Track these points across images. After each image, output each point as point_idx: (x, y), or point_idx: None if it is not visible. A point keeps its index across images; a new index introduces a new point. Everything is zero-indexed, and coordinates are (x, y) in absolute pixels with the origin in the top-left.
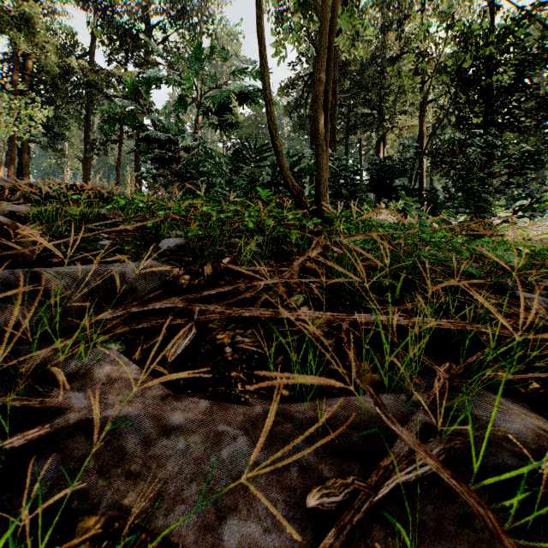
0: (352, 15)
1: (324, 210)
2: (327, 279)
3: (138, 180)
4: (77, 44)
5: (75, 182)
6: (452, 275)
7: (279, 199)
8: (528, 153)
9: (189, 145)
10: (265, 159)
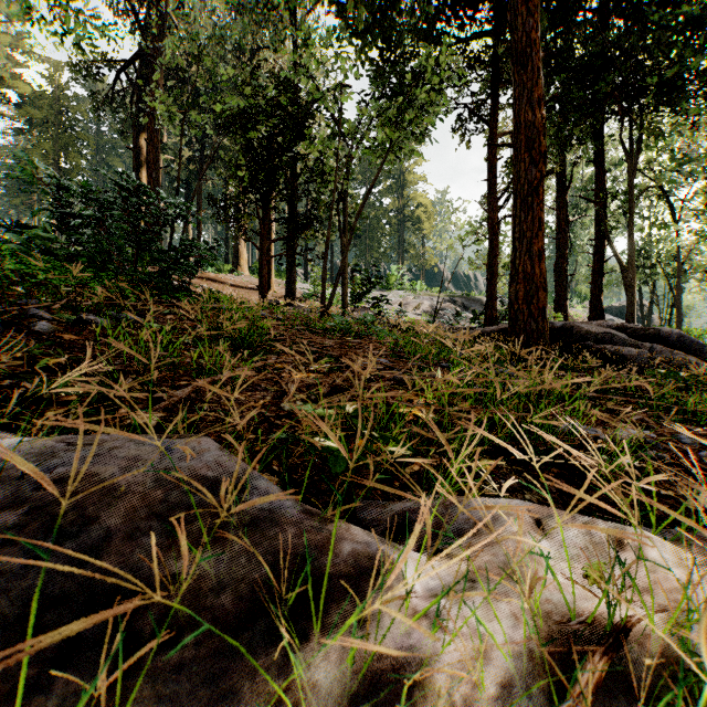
0: None
1: None
2: None
3: None
4: None
5: None
6: None
7: None
8: (178, 206)
9: None
10: None
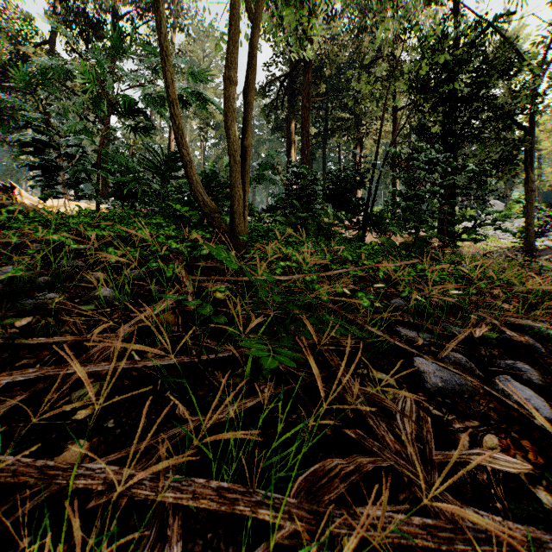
0: (301, 12)
1: (240, 231)
2: (130, 363)
3: (104, 179)
4: (36, 32)
5: (12, 183)
6: (356, 324)
7: (200, 215)
8: (470, 170)
9: (69, 151)
10: (178, 169)
